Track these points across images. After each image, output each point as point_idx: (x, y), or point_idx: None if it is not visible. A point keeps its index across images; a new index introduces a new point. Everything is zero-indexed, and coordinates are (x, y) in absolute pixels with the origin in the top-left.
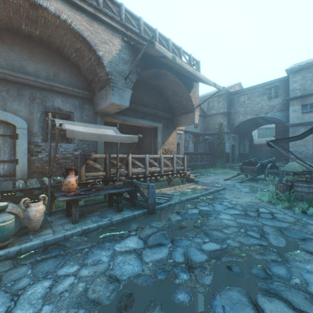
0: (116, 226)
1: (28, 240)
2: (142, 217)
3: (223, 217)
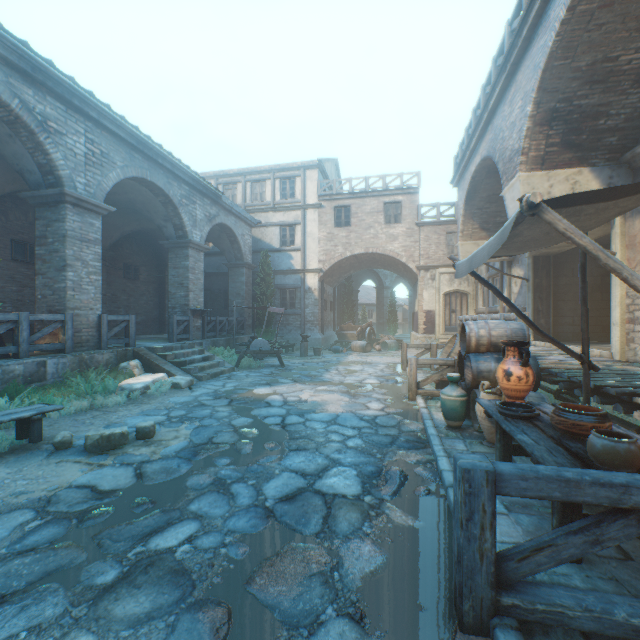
0: (430, 499)
1: (460, 437)
2: (450, 563)
3: None
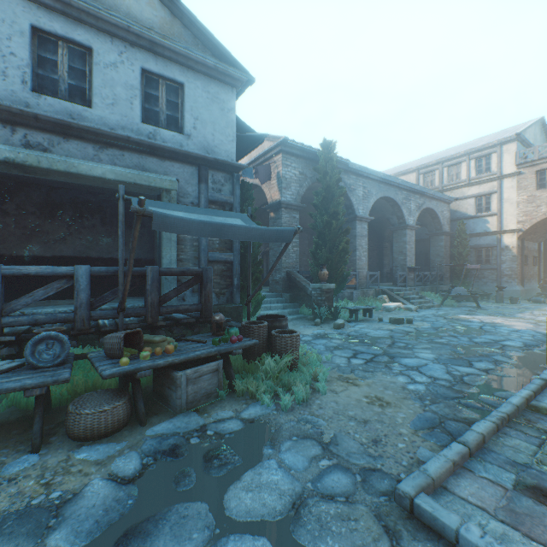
0: None
1: None
2: None
3: (429, 354)
